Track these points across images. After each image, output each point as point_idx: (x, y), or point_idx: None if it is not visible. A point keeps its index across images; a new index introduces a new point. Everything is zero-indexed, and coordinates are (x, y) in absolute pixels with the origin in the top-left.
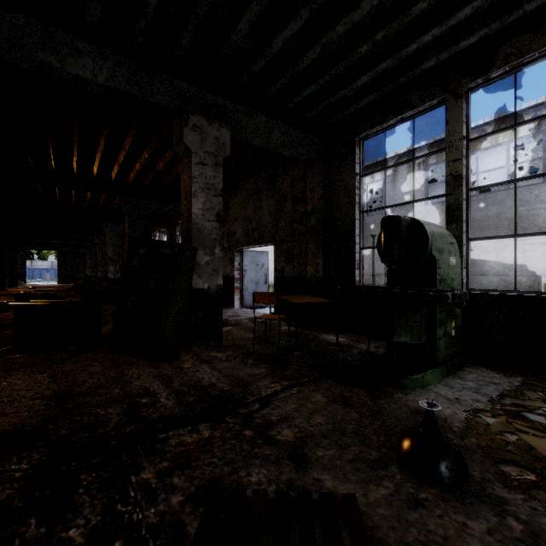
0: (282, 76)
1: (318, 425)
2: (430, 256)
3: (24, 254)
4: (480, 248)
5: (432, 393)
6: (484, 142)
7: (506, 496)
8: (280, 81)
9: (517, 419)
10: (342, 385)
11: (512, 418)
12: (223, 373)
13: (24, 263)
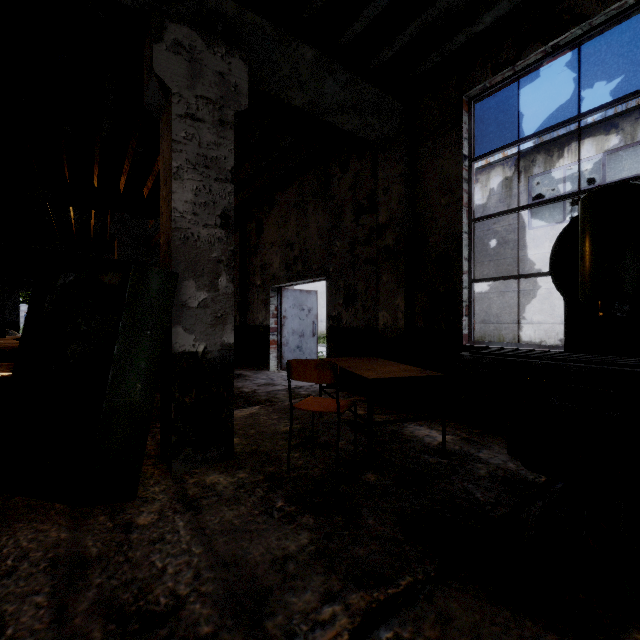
0: None
1: None
2: None
3: (17, 297)
4: None
5: None
6: (614, 140)
7: None
8: None
9: None
10: (505, 612)
11: None
12: (213, 550)
13: (17, 308)
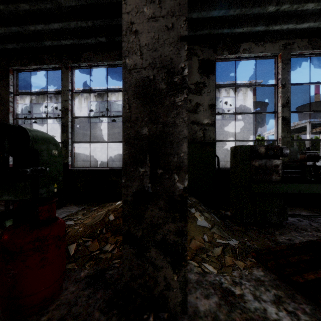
0: None
1: None
2: (35, 149)
3: None
4: (112, 148)
5: None
6: (113, 97)
7: None
8: None
9: None
10: None
11: None
12: None
13: None
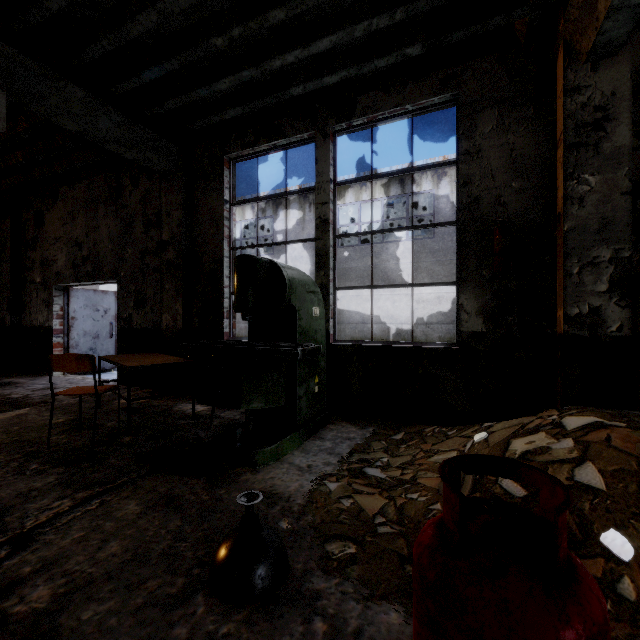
0: (103, 36)
1: (108, 558)
2: (290, 305)
3: None
4: (362, 297)
5: (285, 465)
6: (364, 194)
7: (322, 588)
8: (101, 43)
9: (358, 478)
10: (177, 477)
11: (354, 478)
12: None
13: None
